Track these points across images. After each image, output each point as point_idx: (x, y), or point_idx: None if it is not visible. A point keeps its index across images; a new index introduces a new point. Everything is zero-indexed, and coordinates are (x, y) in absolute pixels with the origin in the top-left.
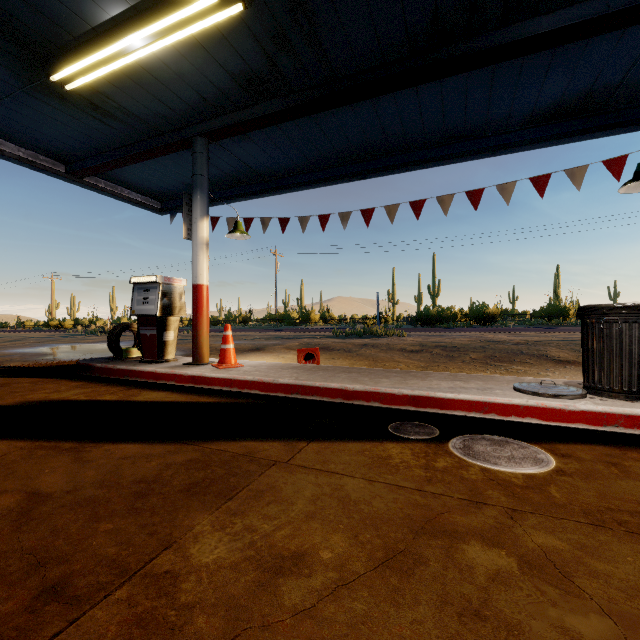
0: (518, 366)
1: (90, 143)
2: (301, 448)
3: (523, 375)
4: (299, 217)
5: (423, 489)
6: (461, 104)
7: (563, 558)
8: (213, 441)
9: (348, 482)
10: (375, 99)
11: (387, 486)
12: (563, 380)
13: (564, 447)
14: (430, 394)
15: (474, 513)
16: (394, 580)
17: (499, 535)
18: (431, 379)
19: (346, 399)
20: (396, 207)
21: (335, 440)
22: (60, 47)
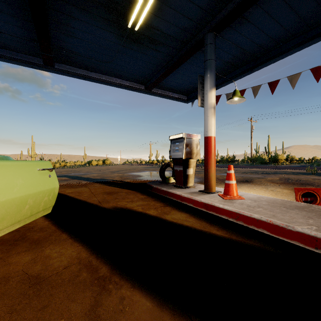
0: None
1: (152, 68)
2: None
3: None
4: (288, 76)
5: None
6: None
7: None
8: None
9: None
10: None
11: None
12: None
13: None
14: None
15: None
16: None
17: None
18: None
19: None
20: None
21: None
22: (130, 1)
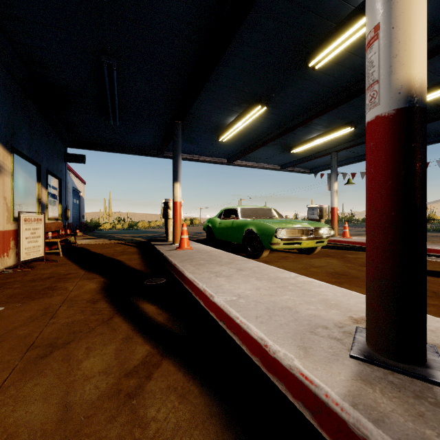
0: None
1: (292, 159)
2: None
3: None
4: None
5: None
6: None
7: None
8: (346, 250)
9: None
10: None
11: None
12: None
13: None
14: (432, 248)
15: None
16: None
17: None
18: None
19: None
20: None
21: None
22: (295, 144)
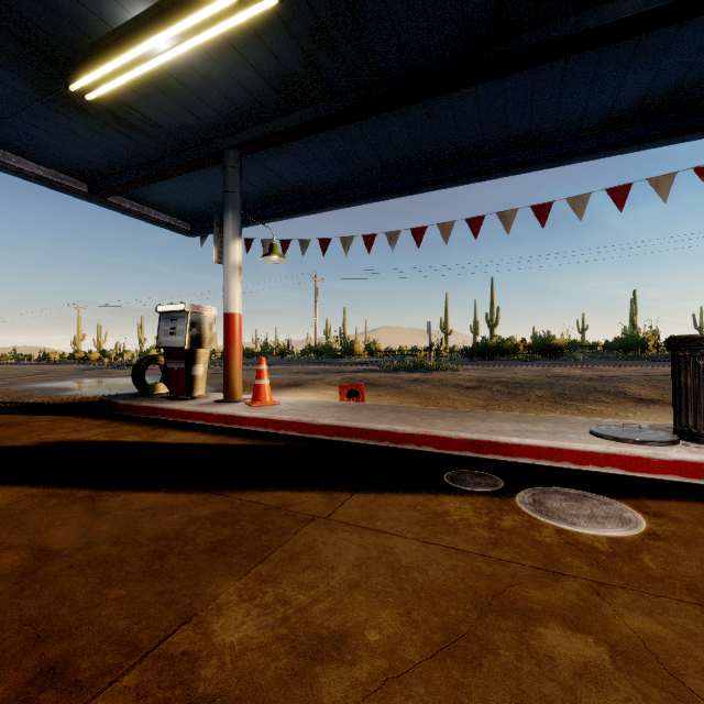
0: (592, 405)
1: (114, 159)
2: (343, 501)
3: (599, 416)
4: (341, 238)
5: (488, 554)
6: (526, 106)
7: (667, 649)
8: (244, 491)
9: (398, 543)
10: (427, 102)
11: (444, 549)
12: (648, 423)
13: (655, 504)
14: (492, 438)
15: (551, 586)
16: (456, 673)
17: (584, 616)
18: (492, 420)
19: (395, 443)
20: (451, 225)
21: (382, 491)
22: (79, 53)
